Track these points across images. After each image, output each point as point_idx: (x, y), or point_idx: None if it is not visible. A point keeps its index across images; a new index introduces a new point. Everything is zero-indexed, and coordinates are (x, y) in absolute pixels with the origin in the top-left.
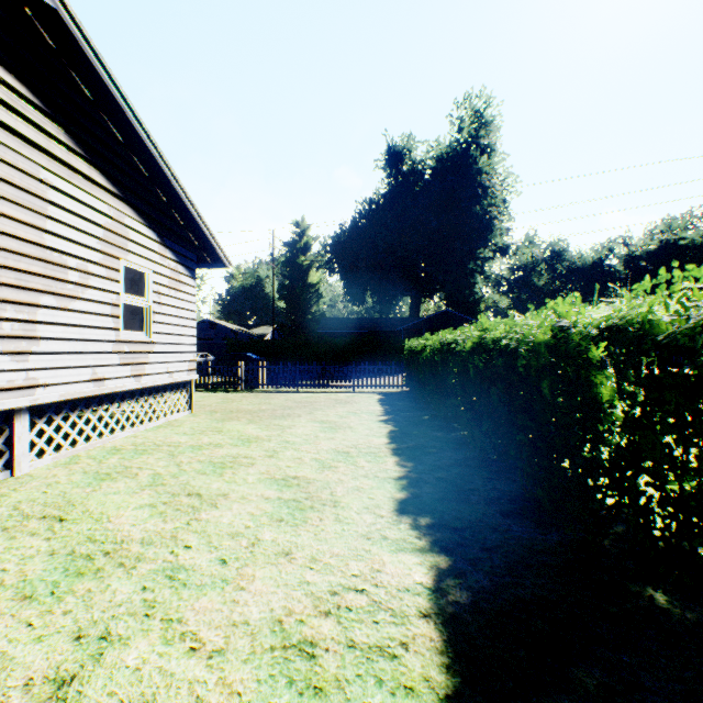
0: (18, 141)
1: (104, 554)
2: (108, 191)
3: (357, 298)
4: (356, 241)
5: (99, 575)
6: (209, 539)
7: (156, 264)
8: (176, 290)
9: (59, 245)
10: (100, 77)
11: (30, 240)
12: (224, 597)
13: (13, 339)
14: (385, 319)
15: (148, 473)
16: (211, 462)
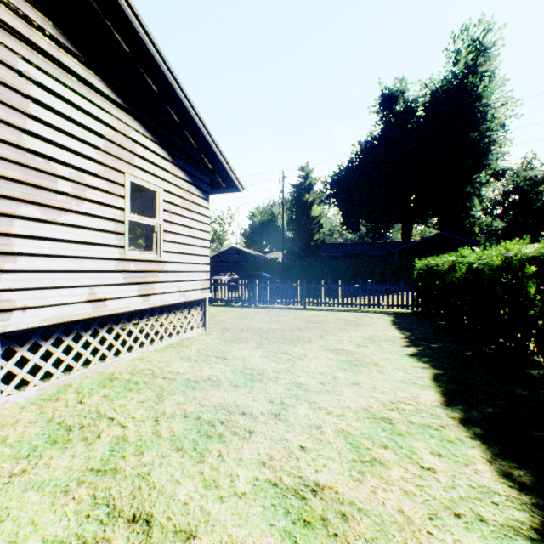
0: None
1: None
2: (110, 100)
3: (352, 226)
4: (352, 177)
5: None
6: None
7: (167, 182)
8: (188, 210)
9: (45, 150)
10: None
11: (2, 138)
12: None
13: None
14: (378, 243)
15: (112, 436)
16: (197, 420)
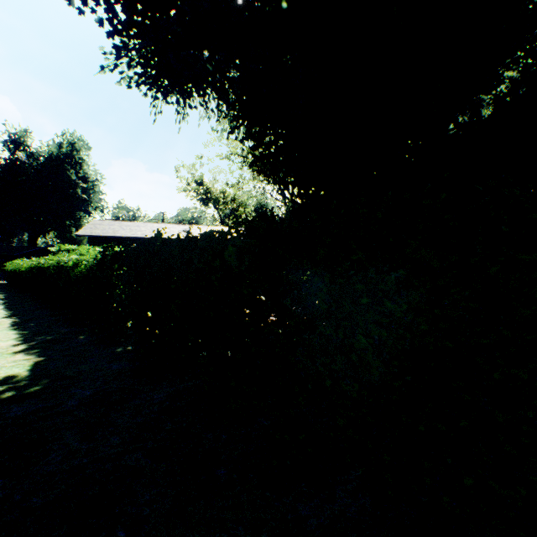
0: None
1: None
2: None
3: None
4: None
5: None
6: None
7: None
8: None
9: None
10: None
11: None
12: None
13: None
14: (6, 246)
15: None
16: None
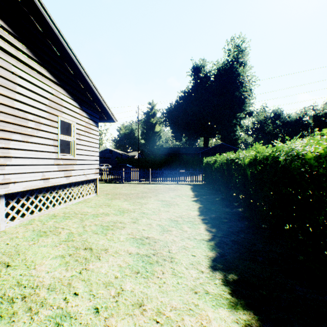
0: None
1: (22, 298)
2: (51, 80)
3: (178, 138)
4: (177, 110)
5: (12, 319)
6: (90, 288)
7: (78, 119)
8: (88, 133)
9: (23, 107)
10: (44, 18)
11: (5, 104)
12: None
13: None
14: (191, 148)
15: (66, 232)
16: (101, 226)
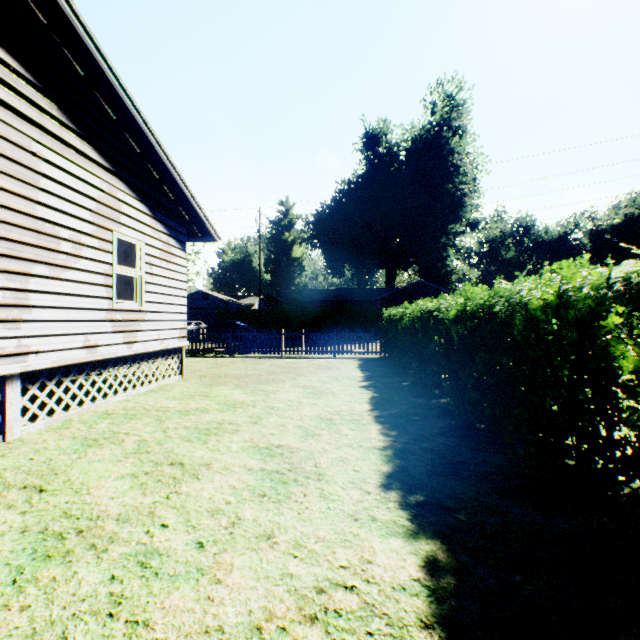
0: (9, 114)
1: (77, 532)
2: (100, 166)
3: (337, 270)
4: (336, 218)
5: (67, 559)
6: (187, 517)
7: (148, 236)
8: (167, 261)
9: (52, 216)
10: (91, 54)
11: (22, 210)
12: (198, 592)
13: (5, 308)
14: (362, 290)
15: (134, 440)
16: (196, 429)
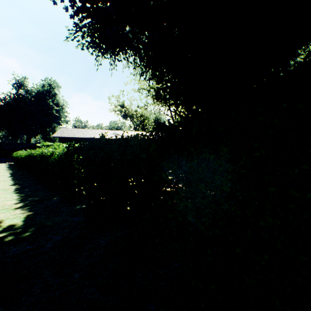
0: None
1: None
2: None
3: None
4: None
5: None
6: None
7: None
8: None
9: None
10: None
11: None
12: None
13: None
14: (14, 143)
15: None
16: None
